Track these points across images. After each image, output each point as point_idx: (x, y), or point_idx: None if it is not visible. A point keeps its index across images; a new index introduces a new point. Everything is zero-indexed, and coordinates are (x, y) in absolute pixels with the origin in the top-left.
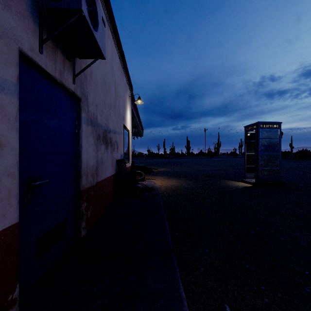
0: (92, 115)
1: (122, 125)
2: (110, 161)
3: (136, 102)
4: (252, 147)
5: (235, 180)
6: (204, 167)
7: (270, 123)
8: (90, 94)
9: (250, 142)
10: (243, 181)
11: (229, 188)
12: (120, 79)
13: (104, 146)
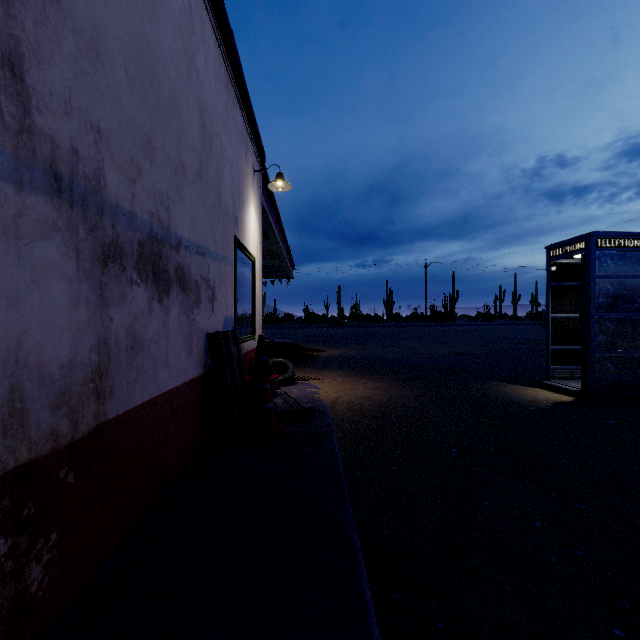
0: (61, 155)
1: (230, 237)
2: (177, 339)
3: (273, 187)
4: (566, 301)
5: (521, 382)
6: (432, 348)
7: (624, 236)
8: (48, 63)
9: (561, 287)
10: (543, 385)
11: (517, 409)
12: (222, 108)
13: (149, 291)
